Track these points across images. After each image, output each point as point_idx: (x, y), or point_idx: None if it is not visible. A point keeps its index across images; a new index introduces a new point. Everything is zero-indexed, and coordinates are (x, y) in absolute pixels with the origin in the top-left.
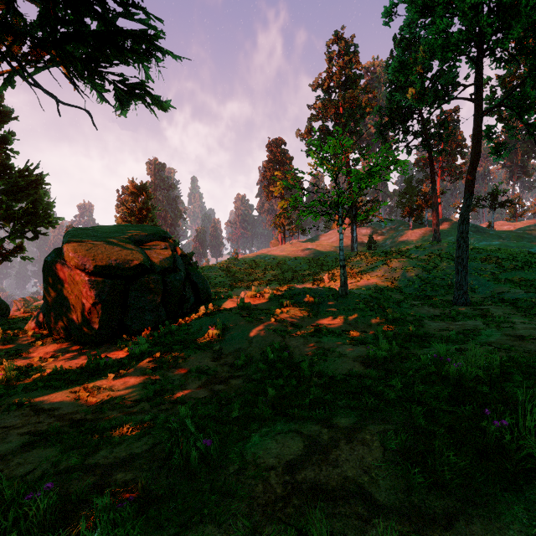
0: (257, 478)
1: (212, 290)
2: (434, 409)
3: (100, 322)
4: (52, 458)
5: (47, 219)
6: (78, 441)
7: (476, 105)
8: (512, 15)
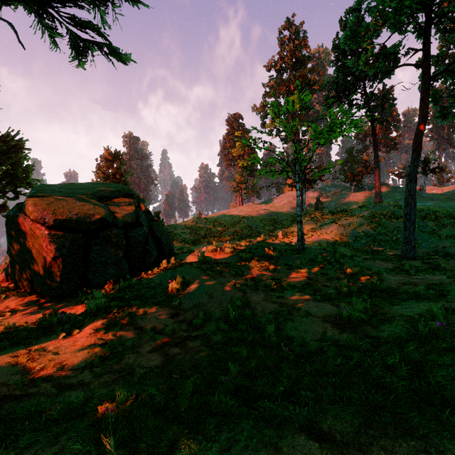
0: None
1: (177, 245)
2: None
3: (62, 275)
4: None
5: (25, 180)
6: None
7: (423, 70)
8: None
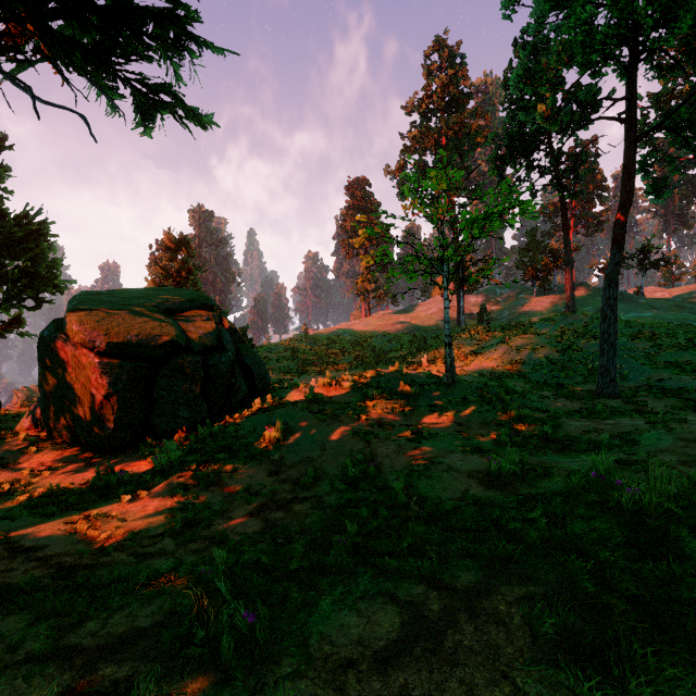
0: (326, 685)
1: (273, 376)
2: (603, 562)
3: (116, 420)
4: (14, 634)
5: (52, 281)
6: (58, 605)
7: (627, 127)
8: (679, 2)
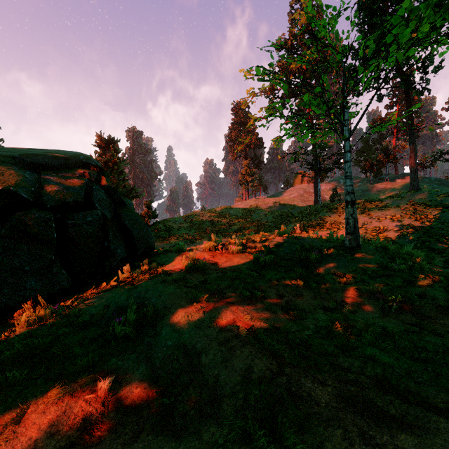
0: None
1: (174, 241)
2: None
3: None
4: None
5: None
6: None
7: None
8: None
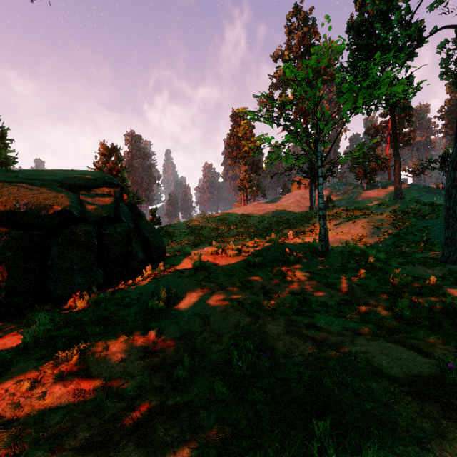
0: None
1: (176, 246)
2: None
3: (7, 287)
4: None
5: None
6: None
7: None
8: None
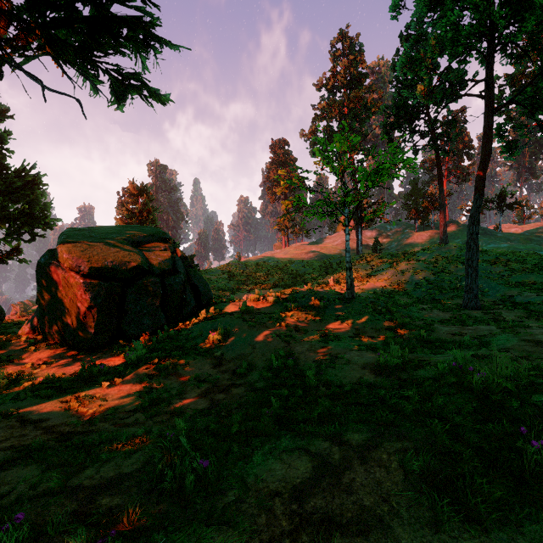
0: (260, 507)
1: (214, 293)
2: (457, 425)
3: (96, 326)
4: (32, 478)
5: (44, 220)
6: (62, 458)
7: (486, 101)
8: (525, 7)
